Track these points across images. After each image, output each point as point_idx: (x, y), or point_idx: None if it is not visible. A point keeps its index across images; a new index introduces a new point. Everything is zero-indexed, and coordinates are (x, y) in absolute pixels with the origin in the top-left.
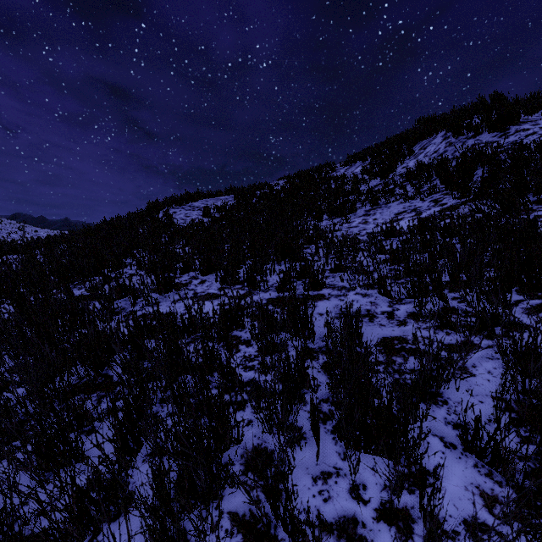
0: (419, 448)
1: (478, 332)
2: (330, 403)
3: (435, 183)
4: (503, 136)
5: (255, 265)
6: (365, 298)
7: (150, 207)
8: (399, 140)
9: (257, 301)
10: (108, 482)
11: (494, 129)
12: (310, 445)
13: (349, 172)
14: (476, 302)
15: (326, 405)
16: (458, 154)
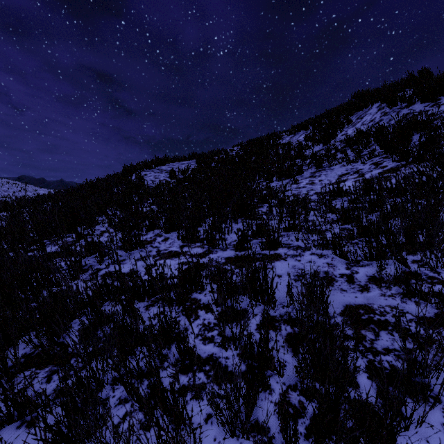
0: None
1: None
2: (299, 391)
3: (374, 148)
4: (435, 106)
5: (214, 224)
6: (321, 259)
7: (125, 170)
8: (337, 111)
9: (216, 259)
10: None
11: (426, 100)
12: None
13: (293, 139)
14: (439, 267)
15: (295, 394)
16: (393, 122)
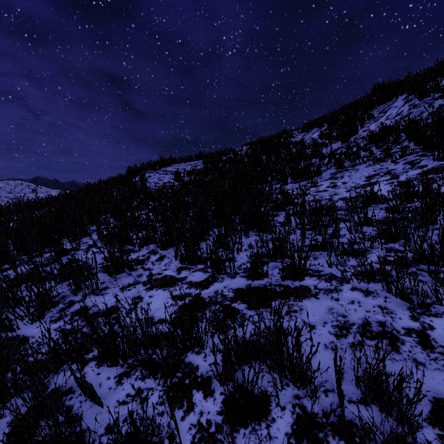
0: None
1: None
2: None
3: (405, 144)
4: None
5: (220, 239)
6: (369, 298)
7: (128, 171)
8: (354, 106)
9: (222, 292)
10: None
11: None
12: None
13: (306, 137)
14: None
15: None
16: (426, 115)
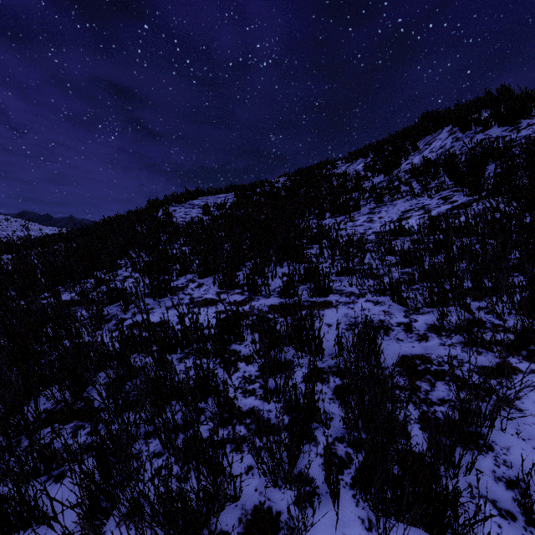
0: None
1: (516, 352)
2: (346, 443)
3: (443, 179)
4: (514, 130)
5: (255, 267)
6: (377, 306)
7: (150, 205)
8: (402, 136)
9: (258, 308)
10: None
11: (504, 124)
12: (325, 506)
13: (350, 169)
14: (506, 314)
15: (341, 446)
16: (466, 149)
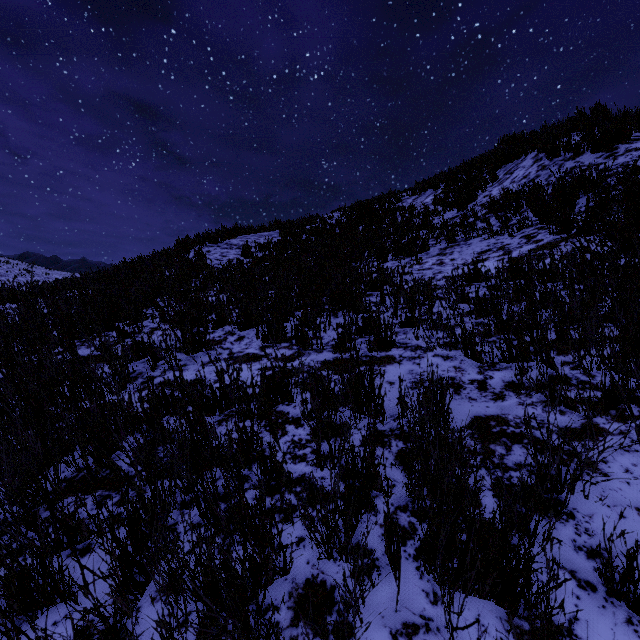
0: (554, 605)
1: (604, 411)
2: (410, 512)
3: (526, 215)
4: (610, 157)
5: (305, 317)
6: (447, 362)
7: (179, 245)
8: (478, 163)
9: (309, 364)
10: (101, 637)
11: (598, 149)
12: (385, 579)
13: (418, 202)
14: (595, 369)
15: (404, 515)
16: (554, 179)
